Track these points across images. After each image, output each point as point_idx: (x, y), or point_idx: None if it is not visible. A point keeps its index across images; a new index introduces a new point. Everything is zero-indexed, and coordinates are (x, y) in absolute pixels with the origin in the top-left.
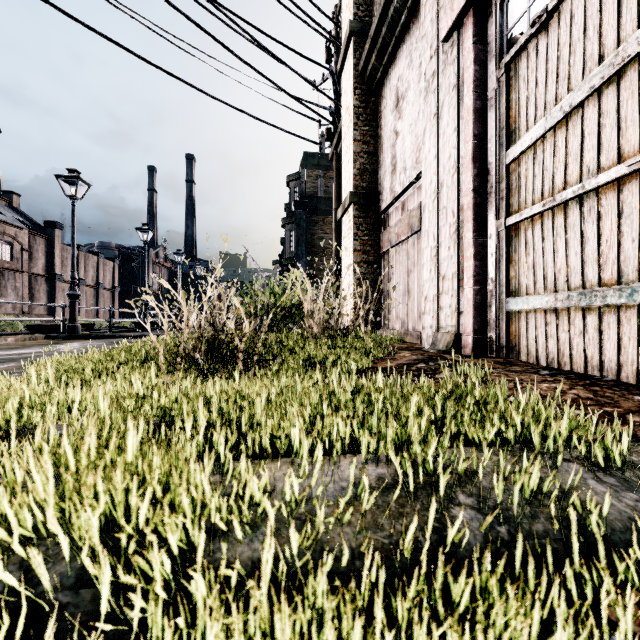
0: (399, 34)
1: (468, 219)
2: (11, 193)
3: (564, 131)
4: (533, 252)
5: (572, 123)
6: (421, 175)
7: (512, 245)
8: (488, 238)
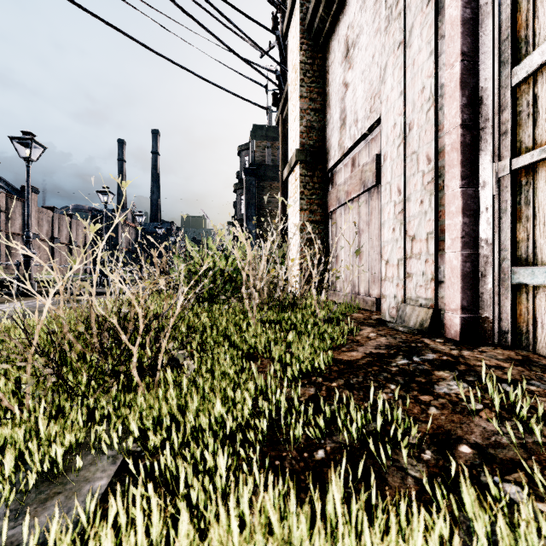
0: None
1: (453, 163)
2: None
3: None
4: None
5: None
6: (376, 125)
7: (521, 195)
8: (480, 187)
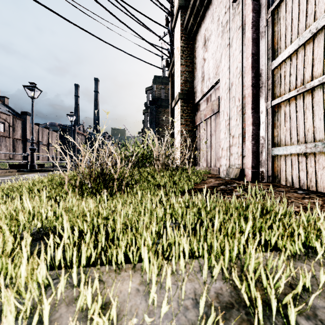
0: (206, 4)
1: (248, 102)
2: (4, 97)
3: (311, 45)
4: (289, 120)
5: (317, 39)
6: (218, 81)
7: (275, 116)
8: (260, 113)
